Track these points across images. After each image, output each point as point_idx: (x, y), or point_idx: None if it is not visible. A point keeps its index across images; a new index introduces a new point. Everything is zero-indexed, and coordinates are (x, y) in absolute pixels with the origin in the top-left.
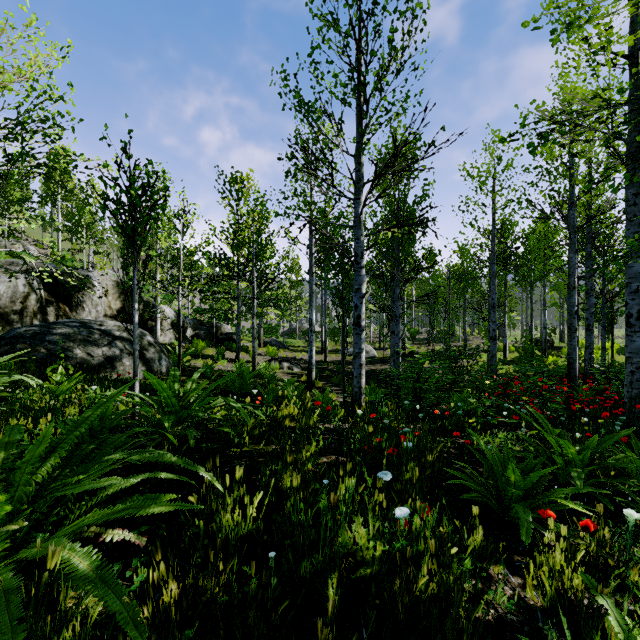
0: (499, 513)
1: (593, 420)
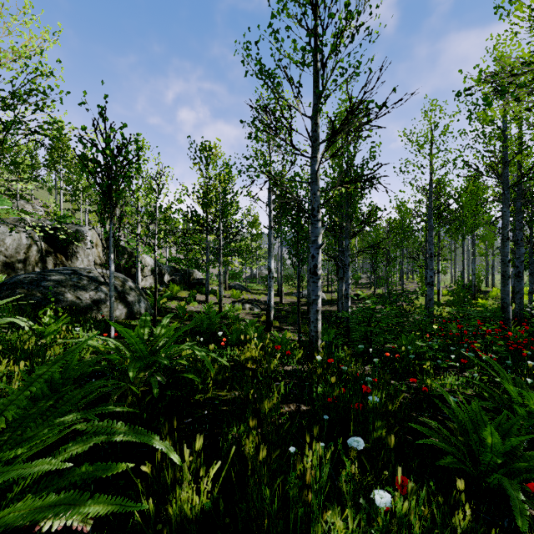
0: (474, 477)
1: (531, 361)
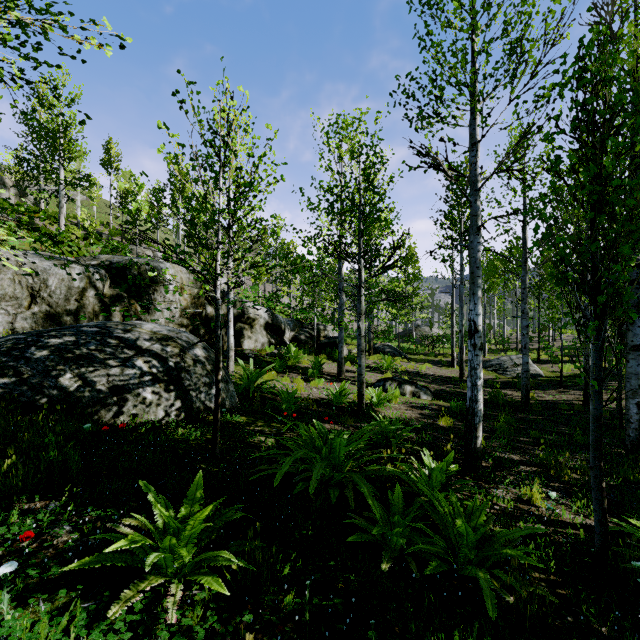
0: None
1: None
